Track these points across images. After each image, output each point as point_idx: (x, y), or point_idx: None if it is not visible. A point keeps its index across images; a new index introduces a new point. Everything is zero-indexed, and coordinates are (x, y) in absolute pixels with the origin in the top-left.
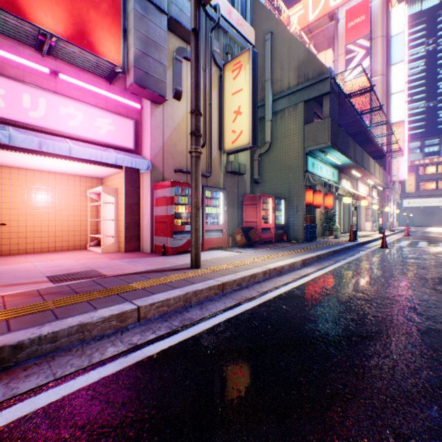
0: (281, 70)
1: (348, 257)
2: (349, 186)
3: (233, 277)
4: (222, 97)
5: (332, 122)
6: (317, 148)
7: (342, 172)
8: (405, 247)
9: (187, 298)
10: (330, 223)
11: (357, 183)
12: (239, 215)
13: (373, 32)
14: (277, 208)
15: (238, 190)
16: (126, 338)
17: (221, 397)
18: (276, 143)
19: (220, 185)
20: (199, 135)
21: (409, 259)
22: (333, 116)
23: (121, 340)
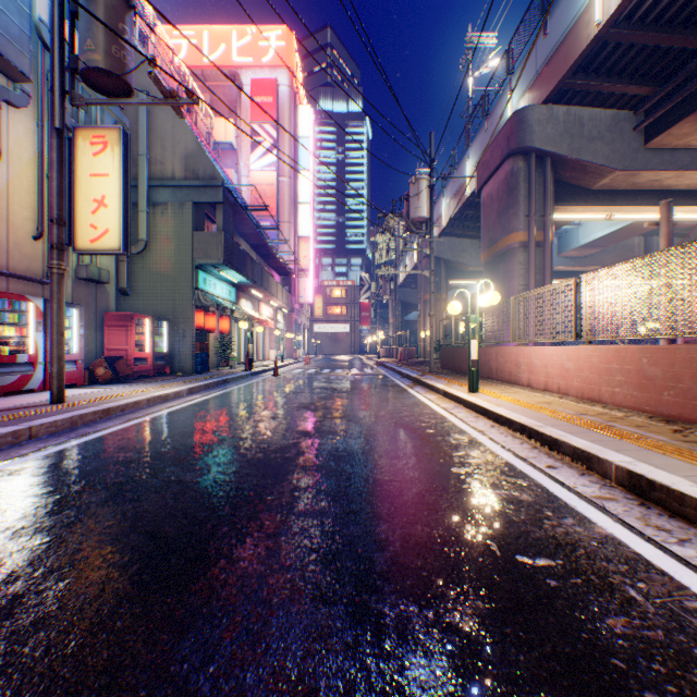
0: (164, 151)
1: (238, 385)
2: (251, 307)
3: (117, 404)
4: (71, 168)
5: (227, 237)
6: (210, 263)
7: (243, 290)
8: (295, 374)
9: (75, 420)
10: (228, 351)
11: (260, 304)
12: (100, 340)
13: (282, 124)
14: (158, 331)
15: (98, 305)
16: (32, 446)
17: (137, 445)
18: (157, 244)
19: (68, 296)
20: (66, 249)
21: (289, 382)
22: (228, 229)
23: (29, 448)
